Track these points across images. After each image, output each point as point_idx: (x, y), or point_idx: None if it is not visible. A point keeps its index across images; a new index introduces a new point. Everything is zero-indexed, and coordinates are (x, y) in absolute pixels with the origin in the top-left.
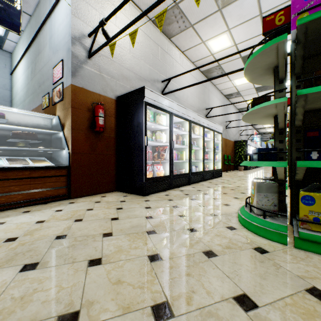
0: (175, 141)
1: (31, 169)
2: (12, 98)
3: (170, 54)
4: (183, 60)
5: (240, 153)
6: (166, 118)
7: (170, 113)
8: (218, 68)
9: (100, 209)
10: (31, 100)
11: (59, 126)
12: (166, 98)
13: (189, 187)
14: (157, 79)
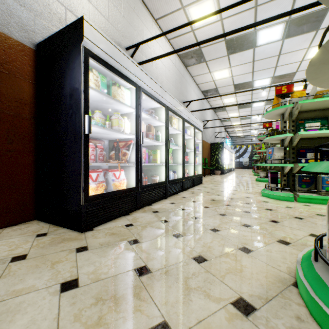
0: (146, 133)
1: None
2: None
3: (139, 16)
4: (156, 31)
5: (217, 156)
6: (130, 95)
7: (137, 86)
8: (198, 53)
9: None
10: None
11: None
12: (129, 58)
13: (167, 203)
14: (119, 43)
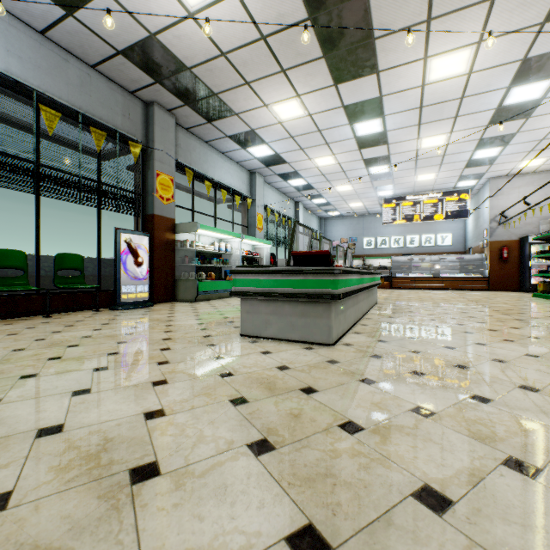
0: None
1: (472, 277)
2: (465, 235)
3: None
4: None
5: None
6: None
7: None
8: None
9: (495, 292)
10: (475, 241)
11: (485, 259)
12: None
13: None
14: None
